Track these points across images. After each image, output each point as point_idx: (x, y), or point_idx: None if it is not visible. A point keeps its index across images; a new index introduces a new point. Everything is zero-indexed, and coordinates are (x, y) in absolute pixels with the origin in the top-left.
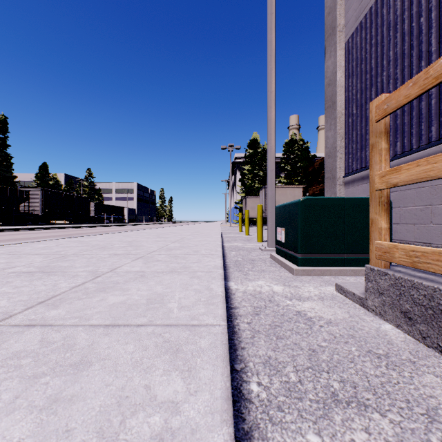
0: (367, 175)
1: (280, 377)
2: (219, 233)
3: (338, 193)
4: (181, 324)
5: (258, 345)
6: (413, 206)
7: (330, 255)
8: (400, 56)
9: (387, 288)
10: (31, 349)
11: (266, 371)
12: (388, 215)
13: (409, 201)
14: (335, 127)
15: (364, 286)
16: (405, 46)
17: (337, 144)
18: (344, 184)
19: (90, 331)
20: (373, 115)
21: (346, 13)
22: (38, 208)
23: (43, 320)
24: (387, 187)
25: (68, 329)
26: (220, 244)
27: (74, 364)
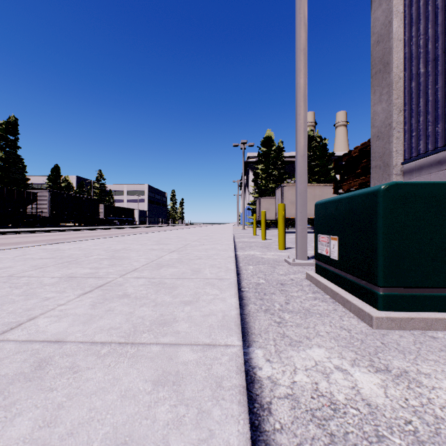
0: None
1: None
2: (232, 237)
3: None
4: None
5: None
6: None
7: (440, 289)
8: None
9: None
10: None
11: None
12: None
13: None
14: (390, 96)
15: None
16: None
17: (392, 119)
18: (402, 174)
19: None
20: None
21: None
22: (46, 210)
23: None
24: None
25: None
26: (233, 255)
27: None
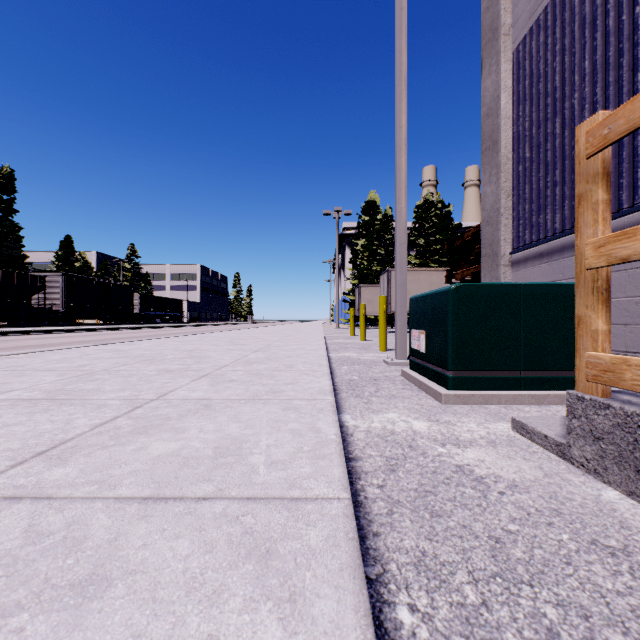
0: (547, 251)
1: (448, 594)
2: (322, 337)
3: (501, 277)
4: (273, 496)
5: (401, 529)
6: (623, 296)
7: (498, 372)
8: (602, 67)
9: (609, 430)
10: (5, 549)
11: (421, 582)
12: (608, 309)
13: (617, 289)
14: (498, 179)
15: (559, 423)
16: (610, 52)
17: (500, 204)
18: (511, 265)
19: (114, 510)
20: (582, 147)
21: (514, 7)
22: (58, 302)
23: (38, 488)
24: (610, 263)
25: (77, 505)
26: (325, 354)
27: (79, 583)
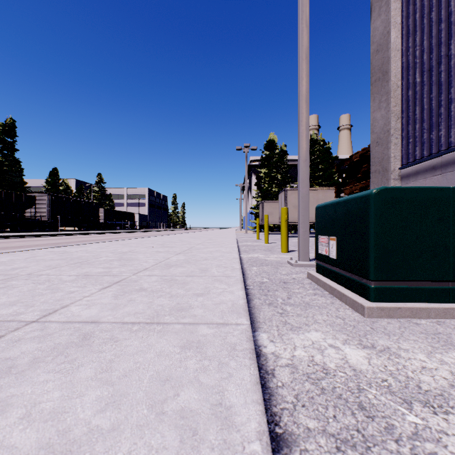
0: (441, 163)
1: None
2: (235, 241)
3: None
4: None
5: None
6: None
7: (424, 282)
8: None
9: None
10: None
11: None
12: None
13: None
14: (388, 104)
15: None
16: None
17: (391, 126)
18: (400, 179)
19: None
20: None
21: None
22: (45, 214)
23: None
24: None
25: None
26: (237, 256)
27: None
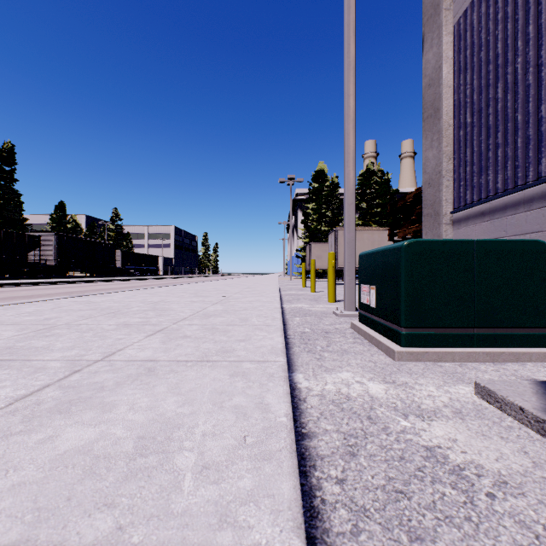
0: (489, 209)
1: None
2: (277, 289)
3: (443, 235)
4: None
5: None
6: None
7: (451, 329)
8: None
9: None
10: None
11: None
12: None
13: None
14: (440, 143)
15: (531, 390)
16: None
17: (442, 167)
18: (452, 223)
19: None
20: None
21: None
22: (51, 258)
23: None
24: None
25: None
26: (279, 306)
27: None
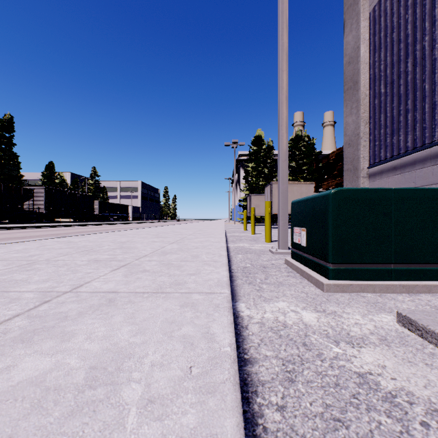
0: (400, 164)
1: None
2: (223, 231)
3: (361, 186)
4: None
5: None
6: None
7: (372, 264)
8: None
9: None
10: None
11: None
12: None
13: None
14: (358, 110)
15: None
16: None
17: (360, 130)
18: (368, 177)
19: None
20: None
21: None
22: (42, 206)
23: None
24: None
25: None
26: (225, 245)
27: None
